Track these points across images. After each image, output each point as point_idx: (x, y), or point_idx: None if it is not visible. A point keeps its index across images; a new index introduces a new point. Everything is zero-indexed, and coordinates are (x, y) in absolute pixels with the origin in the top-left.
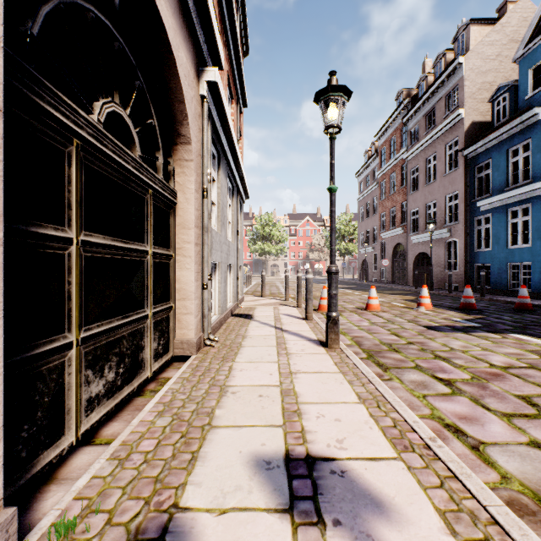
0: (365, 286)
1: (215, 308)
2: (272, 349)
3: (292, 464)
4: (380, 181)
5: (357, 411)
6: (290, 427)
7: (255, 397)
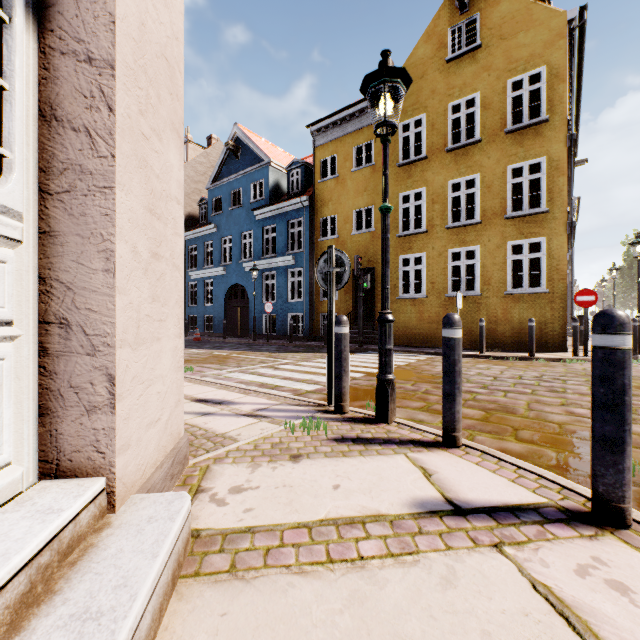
0: None
1: None
2: None
3: None
4: None
5: None
6: None
7: None
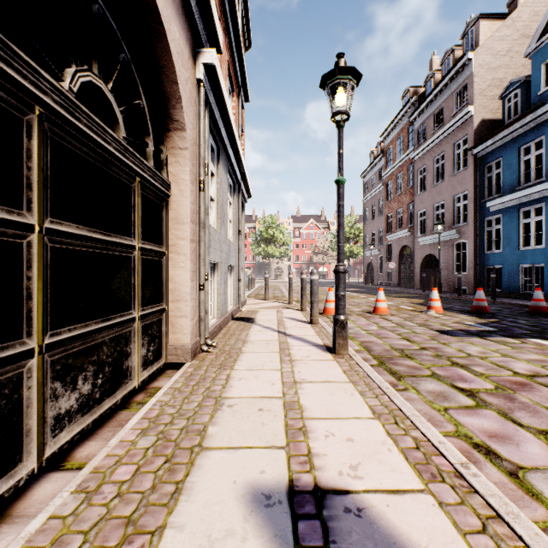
0: (371, 290)
1: (214, 311)
2: (275, 355)
3: (297, 499)
4: (386, 182)
5: (371, 428)
6: (294, 449)
7: (255, 411)
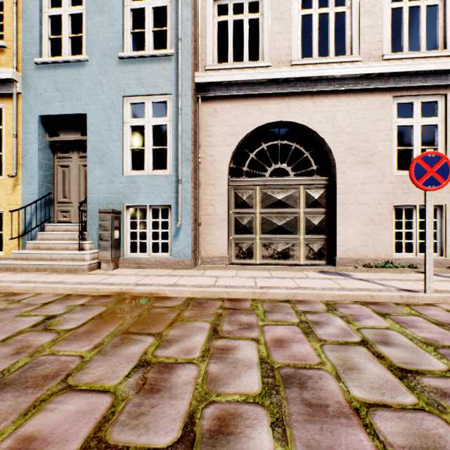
0: None
1: None
2: None
3: None
4: None
5: None
6: None
7: None
